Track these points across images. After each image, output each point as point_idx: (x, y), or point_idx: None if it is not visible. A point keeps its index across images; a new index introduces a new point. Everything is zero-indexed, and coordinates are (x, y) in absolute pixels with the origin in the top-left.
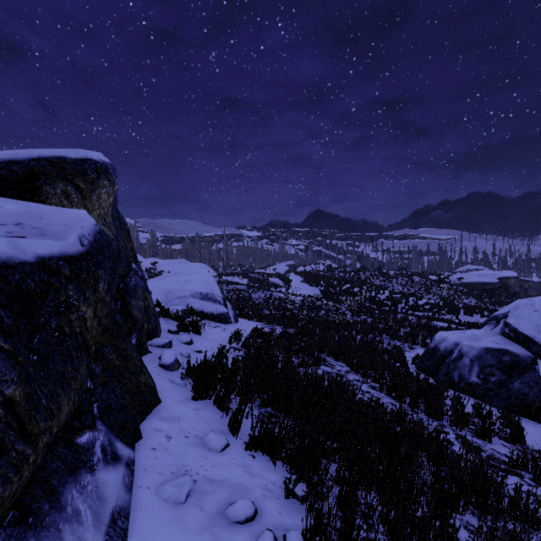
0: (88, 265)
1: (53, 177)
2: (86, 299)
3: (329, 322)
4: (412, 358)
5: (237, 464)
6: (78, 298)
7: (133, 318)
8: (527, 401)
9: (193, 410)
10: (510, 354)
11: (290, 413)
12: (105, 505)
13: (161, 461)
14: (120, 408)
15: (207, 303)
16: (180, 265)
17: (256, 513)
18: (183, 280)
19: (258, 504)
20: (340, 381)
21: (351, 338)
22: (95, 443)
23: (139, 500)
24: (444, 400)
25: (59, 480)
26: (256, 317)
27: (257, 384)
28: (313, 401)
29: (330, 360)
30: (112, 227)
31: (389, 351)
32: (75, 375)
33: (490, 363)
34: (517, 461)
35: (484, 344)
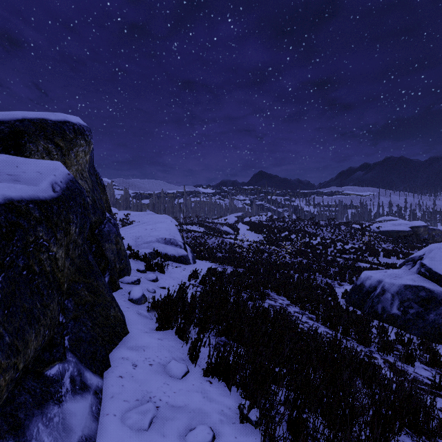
0: (59, 209)
1: (35, 135)
2: (57, 241)
3: (271, 263)
4: (342, 293)
5: (196, 390)
6: (48, 239)
7: (106, 259)
8: (441, 330)
9: (157, 340)
10: (426, 290)
11: (242, 343)
12: (71, 436)
13: (127, 389)
14: (90, 340)
15: (170, 247)
16: (148, 216)
17: (214, 439)
18: (150, 228)
19: (215, 429)
20: (283, 313)
21: (290, 276)
22: (64, 374)
23: (105, 428)
24: (370, 329)
25: (26, 413)
26: (211, 259)
27: (213, 316)
28: (261, 331)
29: (273, 295)
30: (88, 181)
31: (322, 287)
32: (45, 311)
33: (409, 297)
34: (439, 384)
35: (404, 281)
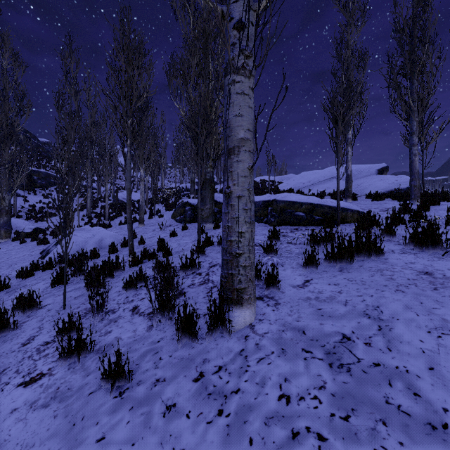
0: None
1: (384, 170)
2: None
3: None
4: None
5: None
6: None
7: None
8: None
9: None
10: None
11: None
12: None
13: None
14: None
15: None
16: None
17: None
18: None
19: None
20: None
21: None
22: None
23: None
24: None
25: None
26: None
27: None
28: None
29: None
30: None
31: None
32: None
33: None
34: None
35: None
